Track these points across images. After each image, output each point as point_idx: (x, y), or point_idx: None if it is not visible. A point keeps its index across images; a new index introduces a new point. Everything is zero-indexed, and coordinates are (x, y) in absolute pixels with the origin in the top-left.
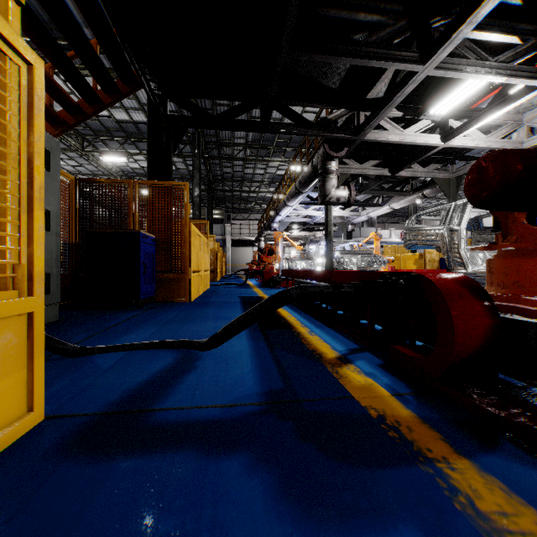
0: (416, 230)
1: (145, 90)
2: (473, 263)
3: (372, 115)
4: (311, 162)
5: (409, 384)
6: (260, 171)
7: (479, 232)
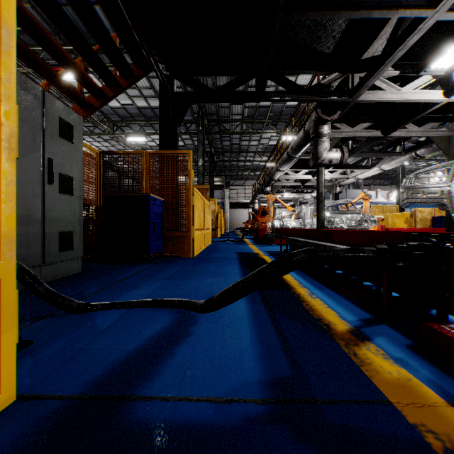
0: (415, 188)
1: (154, 69)
2: None
3: (368, 74)
4: (303, 128)
5: None
6: (254, 143)
7: None
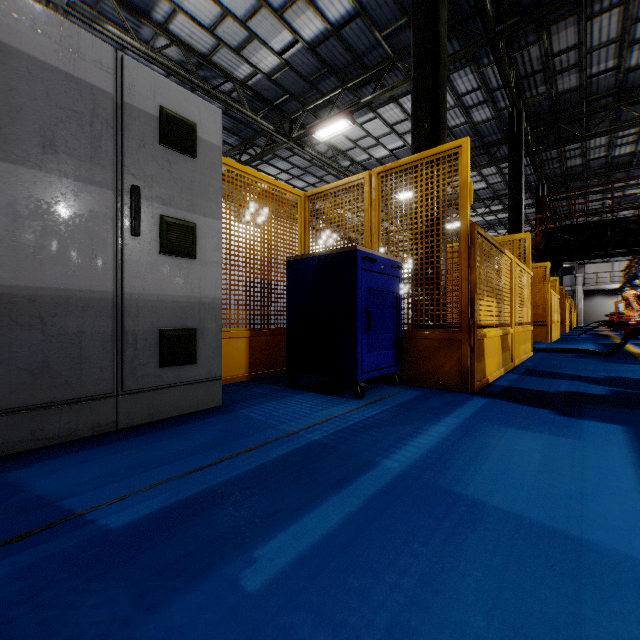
0: None
1: None
2: None
3: None
4: None
5: None
6: None
7: None
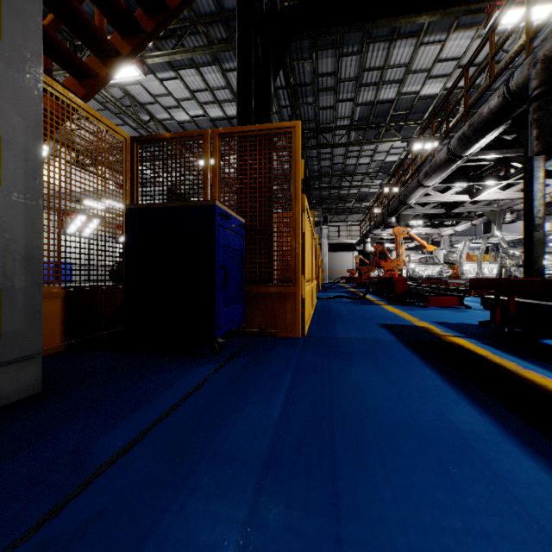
0: None
1: None
2: None
3: None
4: (505, 85)
5: None
6: (365, 160)
7: None
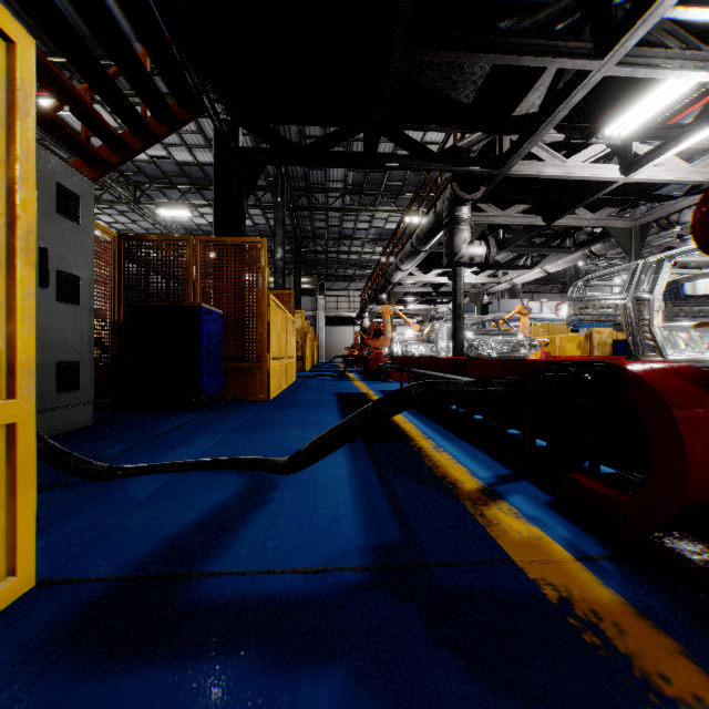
0: (585, 300)
1: (208, 113)
2: (671, 346)
3: (521, 139)
4: (434, 208)
5: (600, 540)
6: (363, 225)
7: (677, 303)
